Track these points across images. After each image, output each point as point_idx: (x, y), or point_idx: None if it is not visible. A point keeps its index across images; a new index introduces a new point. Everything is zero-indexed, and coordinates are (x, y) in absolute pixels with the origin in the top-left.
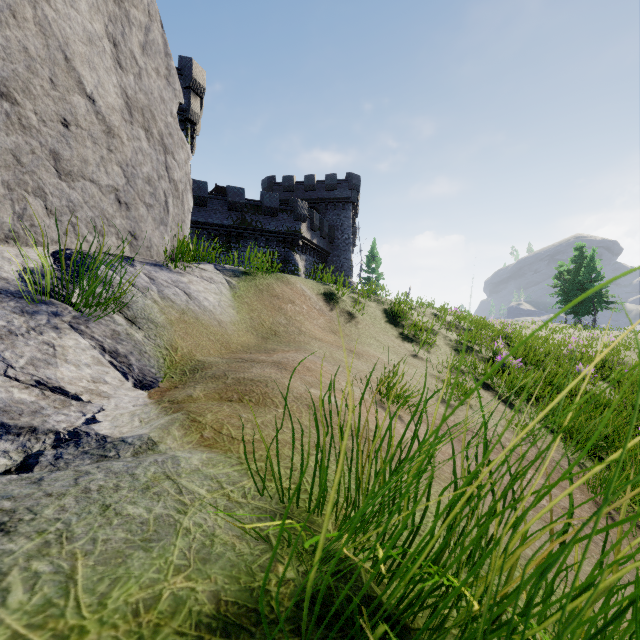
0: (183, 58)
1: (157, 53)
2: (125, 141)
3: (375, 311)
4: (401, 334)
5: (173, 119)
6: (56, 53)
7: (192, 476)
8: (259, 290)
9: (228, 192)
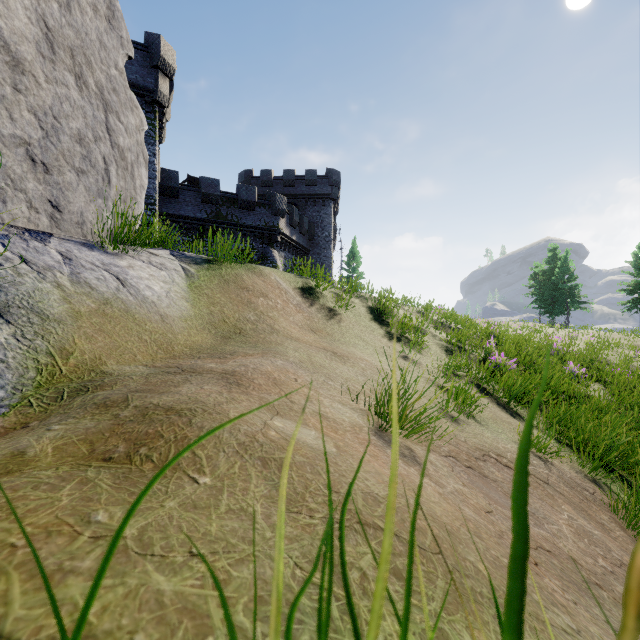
0: (150, 34)
1: None
2: (42, 82)
3: (359, 308)
4: (388, 333)
5: (119, 73)
6: None
7: None
8: (224, 281)
9: (201, 183)
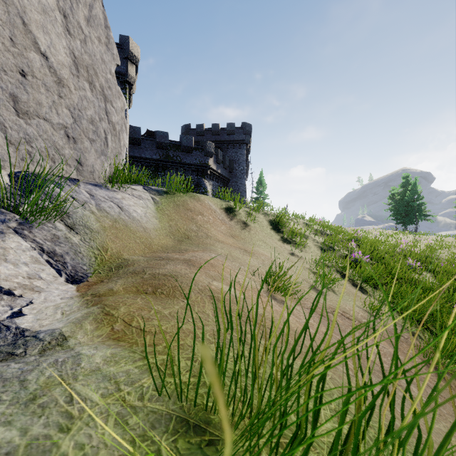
0: (123, 36)
1: (99, 25)
2: (73, 90)
3: (263, 221)
4: (282, 238)
5: (112, 76)
6: (15, 18)
7: (90, 377)
8: (177, 205)
9: (156, 135)
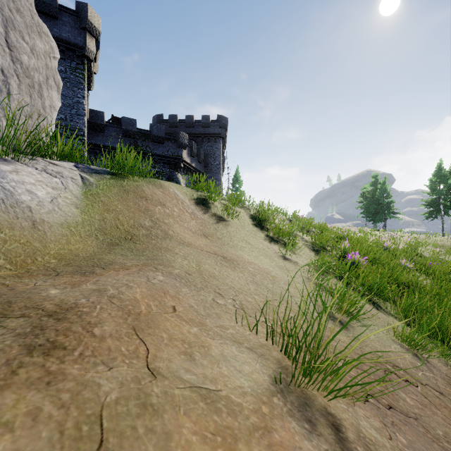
0: (80, 3)
1: None
2: None
3: (243, 216)
4: (267, 236)
5: None
6: None
7: None
8: (124, 190)
9: (122, 121)
